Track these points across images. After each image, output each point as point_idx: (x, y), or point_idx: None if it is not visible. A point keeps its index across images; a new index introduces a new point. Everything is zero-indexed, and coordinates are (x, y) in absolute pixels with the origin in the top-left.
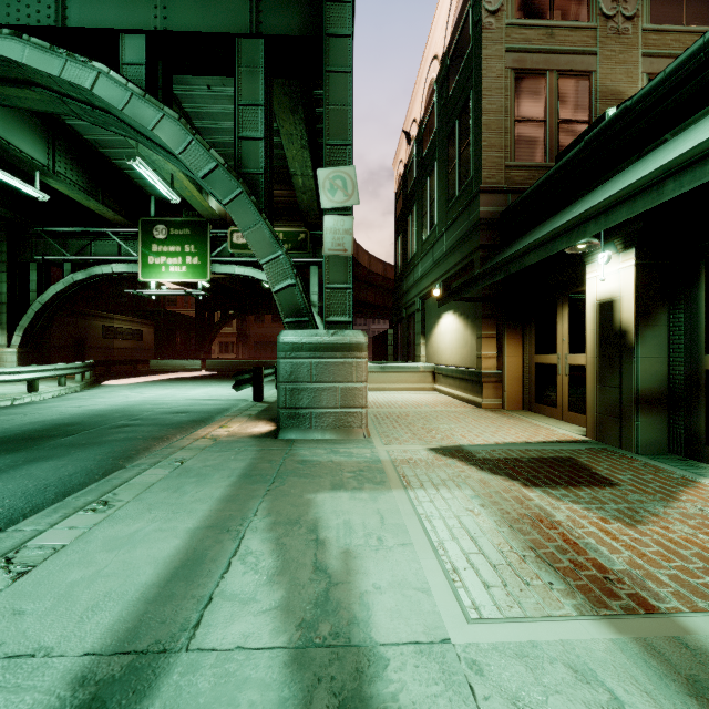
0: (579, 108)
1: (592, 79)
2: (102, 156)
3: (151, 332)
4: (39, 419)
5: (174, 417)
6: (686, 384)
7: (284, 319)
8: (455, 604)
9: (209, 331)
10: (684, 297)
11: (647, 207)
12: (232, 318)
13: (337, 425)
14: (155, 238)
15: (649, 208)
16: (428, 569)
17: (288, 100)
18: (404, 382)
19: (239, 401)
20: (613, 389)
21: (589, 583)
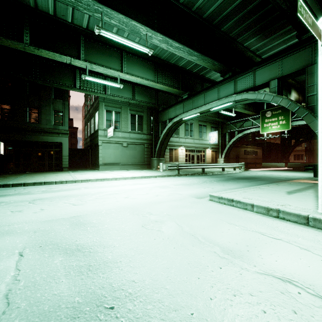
0: None
1: None
2: None
3: (260, 151)
4: (244, 175)
5: (281, 178)
6: None
7: None
8: None
9: (288, 149)
10: None
11: None
12: (301, 142)
13: None
14: (266, 117)
15: None
16: None
17: None
18: None
19: (306, 177)
20: None
21: None
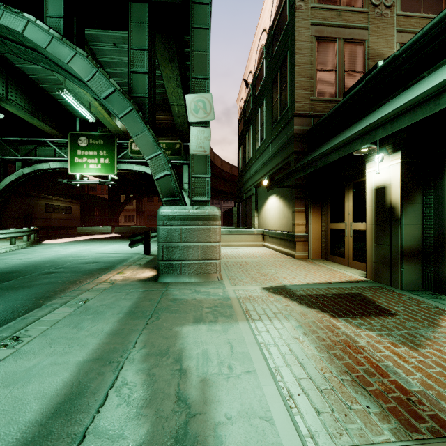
0: (357, 63)
1: (365, 45)
2: (42, 90)
3: (78, 208)
4: None
5: (87, 266)
6: (434, 243)
7: (162, 198)
8: (294, 433)
9: (118, 208)
10: (433, 184)
11: (425, 115)
12: (132, 199)
13: (199, 272)
14: (79, 146)
15: (411, 124)
16: (269, 396)
17: (167, 53)
18: (244, 241)
19: (134, 254)
20: (385, 246)
21: (397, 405)
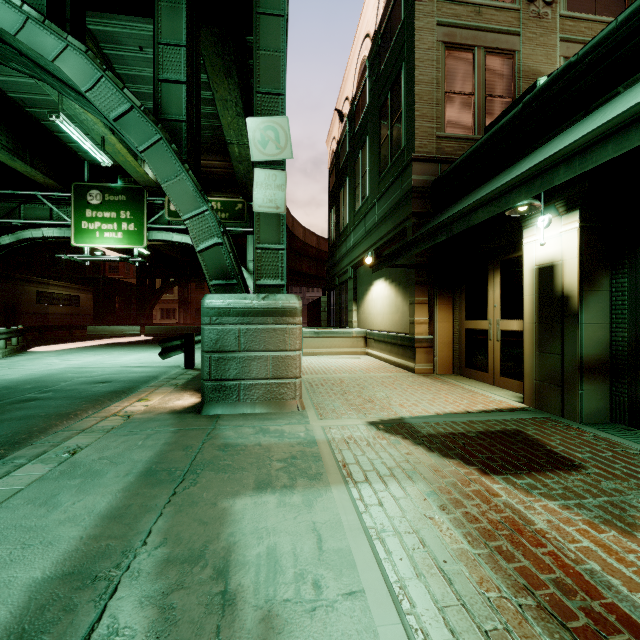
0: (504, 84)
1: (515, 58)
2: (29, 117)
3: (89, 298)
4: None
5: (93, 387)
6: (630, 351)
7: (209, 281)
8: None
9: (150, 298)
10: (628, 261)
11: None
12: (172, 285)
13: (268, 398)
14: (89, 203)
15: (596, 168)
16: None
17: (221, 62)
18: (338, 347)
19: (171, 368)
20: (554, 356)
21: None
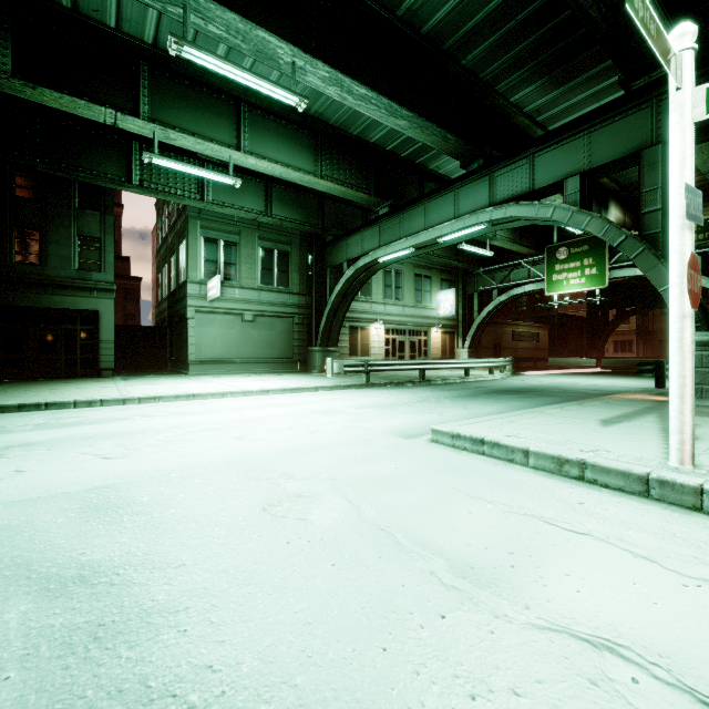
0: None
1: None
2: None
3: (545, 334)
4: (510, 386)
5: (589, 391)
6: None
7: None
8: None
9: (602, 330)
10: None
11: None
12: (629, 315)
13: None
14: (557, 260)
15: None
16: None
17: None
18: None
19: (641, 388)
20: None
21: None
